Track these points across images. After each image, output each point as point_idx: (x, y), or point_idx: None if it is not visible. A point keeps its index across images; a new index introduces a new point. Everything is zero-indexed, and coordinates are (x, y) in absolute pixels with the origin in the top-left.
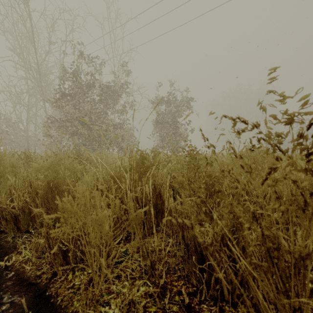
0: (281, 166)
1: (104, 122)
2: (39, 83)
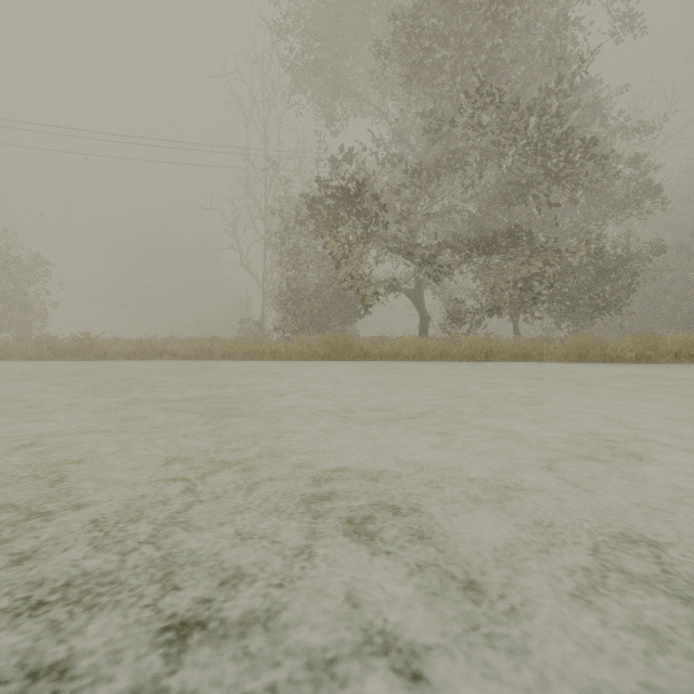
0: (48, 338)
1: None
2: None
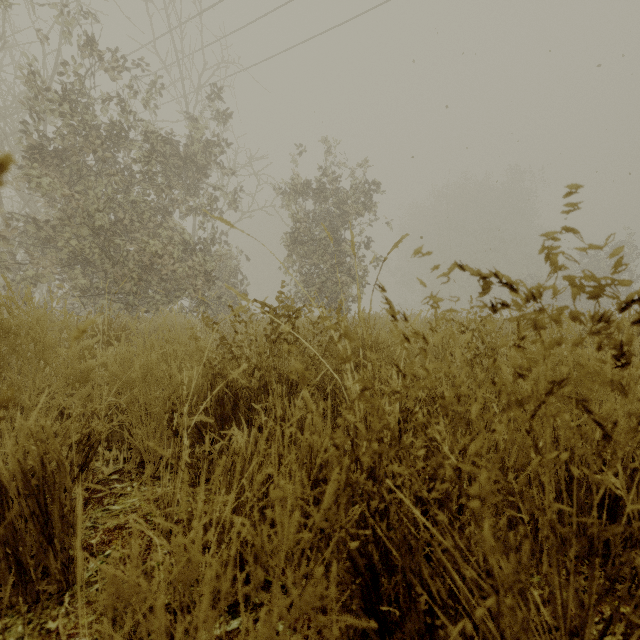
0: None
1: (158, 232)
2: None
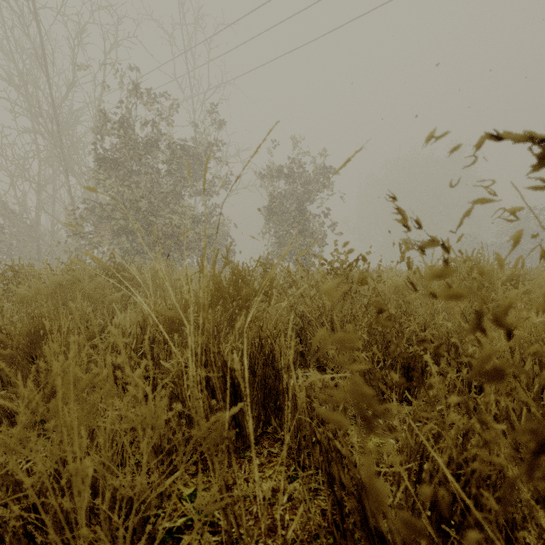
0: None
1: (176, 210)
2: (58, 141)
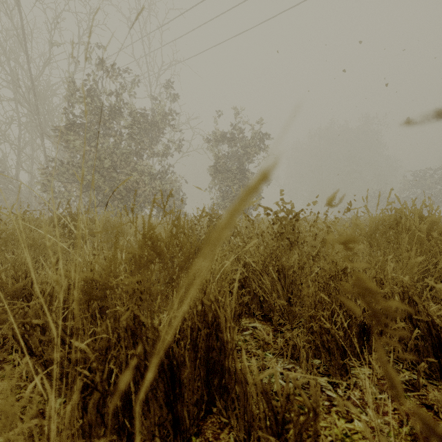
0: None
1: (136, 168)
2: (35, 109)
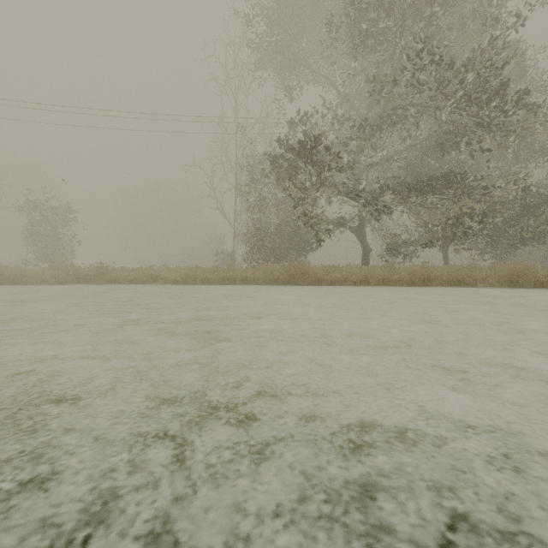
0: (73, 267)
1: None
2: None
